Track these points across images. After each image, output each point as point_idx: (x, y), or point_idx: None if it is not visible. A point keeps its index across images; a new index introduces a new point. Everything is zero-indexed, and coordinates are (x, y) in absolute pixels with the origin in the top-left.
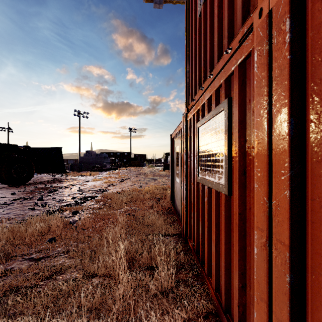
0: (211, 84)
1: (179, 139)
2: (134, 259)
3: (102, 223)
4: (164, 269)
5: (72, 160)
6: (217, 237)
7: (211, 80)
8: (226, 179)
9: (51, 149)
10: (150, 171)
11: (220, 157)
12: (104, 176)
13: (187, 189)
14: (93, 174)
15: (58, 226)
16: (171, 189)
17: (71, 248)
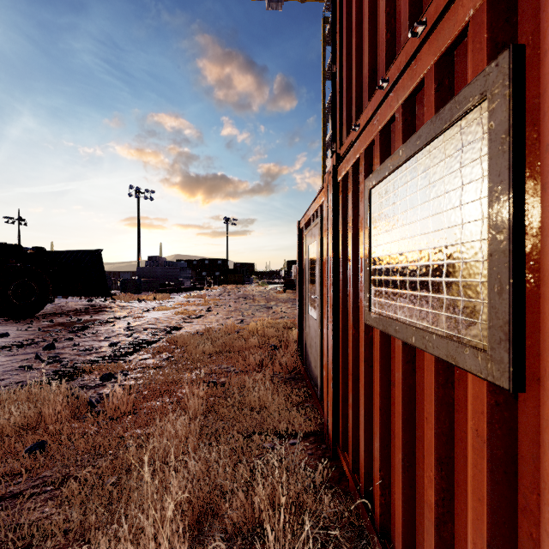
0: (420, 51)
1: (316, 228)
2: (213, 509)
3: (156, 403)
4: (284, 545)
5: (127, 273)
6: (444, 501)
7: (418, 43)
8: (497, 334)
9: (83, 253)
10: (261, 292)
11: (461, 260)
12: (179, 302)
13: (337, 338)
14: (159, 298)
15: (58, 413)
16: (299, 329)
17: (73, 472)
